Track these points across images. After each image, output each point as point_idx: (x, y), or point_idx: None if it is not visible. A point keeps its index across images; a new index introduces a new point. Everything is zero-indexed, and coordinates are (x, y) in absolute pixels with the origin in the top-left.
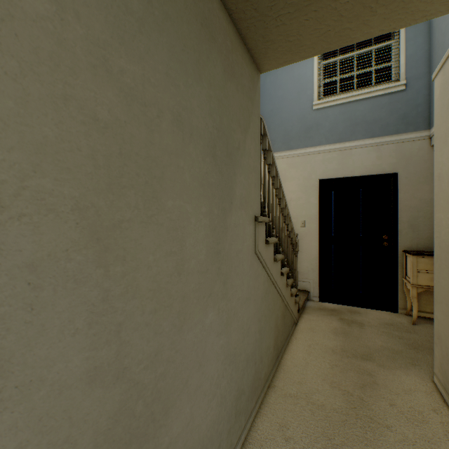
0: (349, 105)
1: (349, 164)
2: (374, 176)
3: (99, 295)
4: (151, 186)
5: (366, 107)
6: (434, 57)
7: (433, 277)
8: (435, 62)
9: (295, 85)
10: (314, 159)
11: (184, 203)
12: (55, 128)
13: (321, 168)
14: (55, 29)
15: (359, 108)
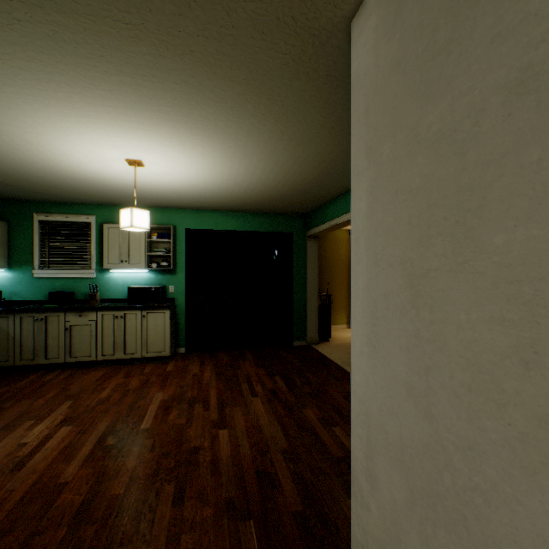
0: None
1: None
2: None
3: (413, 330)
4: (463, 225)
5: None
6: None
7: None
8: None
9: None
10: None
11: (541, 231)
12: (392, 215)
13: None
14: (392, 154)
15: None
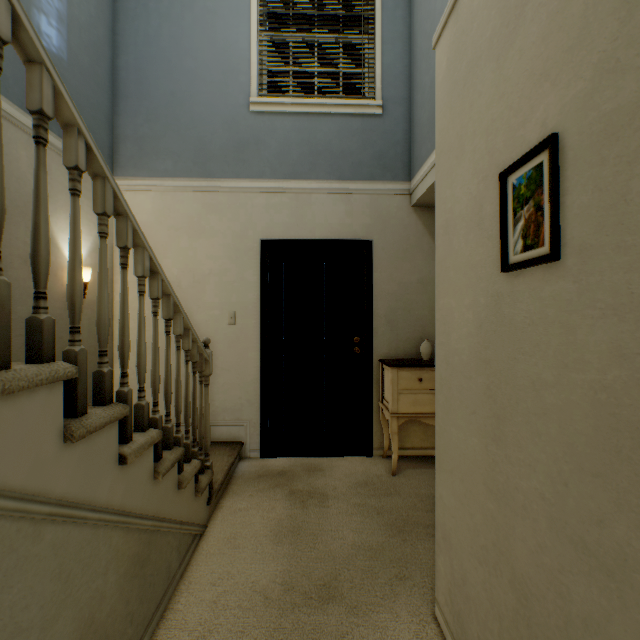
0: (308, 119)
1: (308, 218)
2: (343, 242)
3: None
4: None
5: (332, 129)
6: (416, 75)
7: (436, 419)
8: (417, 81)
9: (219, 58)
10: (253, 202)
11: None
12: None
13: (264, 220)
14: None
15: (322, 127)
